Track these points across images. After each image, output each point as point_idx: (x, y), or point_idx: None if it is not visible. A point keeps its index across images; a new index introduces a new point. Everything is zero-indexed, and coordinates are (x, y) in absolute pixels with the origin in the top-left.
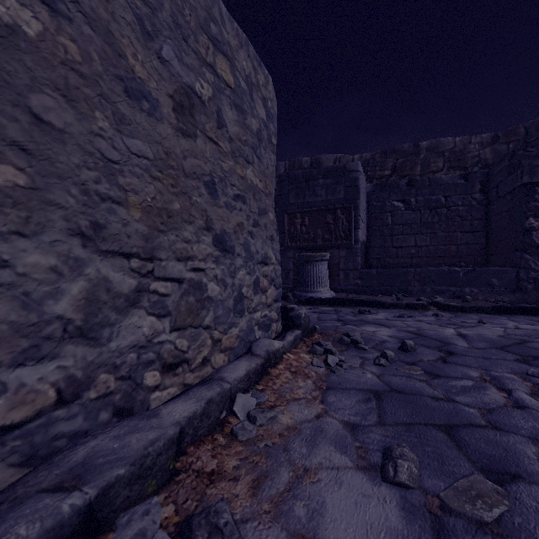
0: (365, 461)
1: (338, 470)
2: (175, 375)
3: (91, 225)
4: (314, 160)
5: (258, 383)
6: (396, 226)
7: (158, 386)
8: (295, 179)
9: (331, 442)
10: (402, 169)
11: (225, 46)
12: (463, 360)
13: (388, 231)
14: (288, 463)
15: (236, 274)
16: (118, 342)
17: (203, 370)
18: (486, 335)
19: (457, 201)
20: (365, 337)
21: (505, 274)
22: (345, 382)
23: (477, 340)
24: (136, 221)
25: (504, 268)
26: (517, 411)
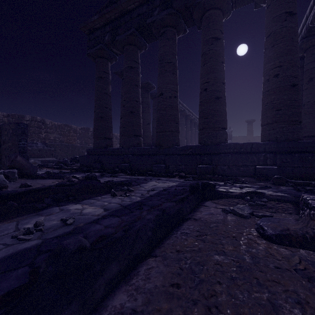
0: None
1: None
2: None
3: None
4: None
5: None
6: None
7: None
8: None
9: None
10: None
11: None
12: None
13: None
14: None
15: None
16: None
17: None
18: None
19: None
20: None
21: None
22: None
23: None
24: None
25: None
26: None
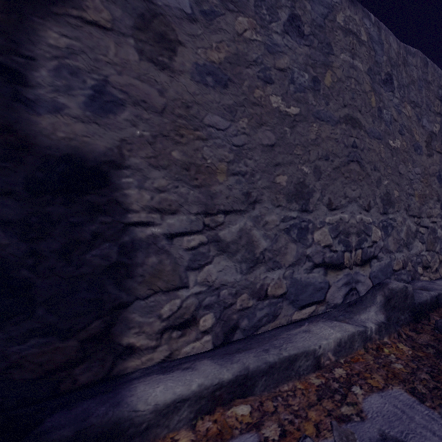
0: None
1: None
2: (426, 272)
3: (407, 206)
4: None
5: None
6: None
7: (422, 274)
8: None
9: None
10: None
11: None
12: None
13: None
14: None
15: None
16: (412, 251)
17: (435, 274)
18: None
19: None
20: None
21: None
22: None
23: None
24: (416, 202)
25: None
26: None
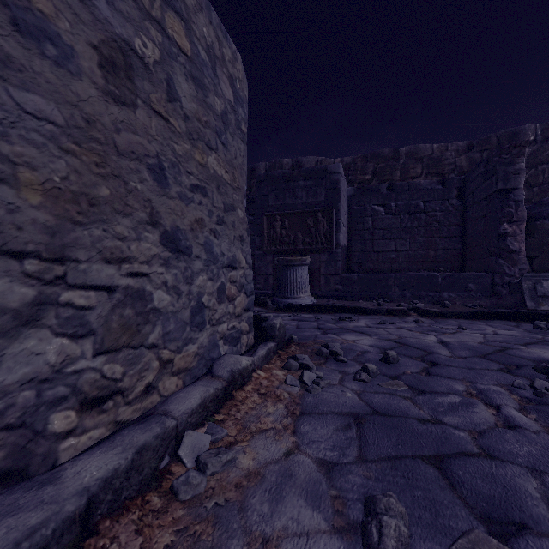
0: (342, 519)
1: (307, 537)
2: (102, 412)
3: None
4: (295, 162)
5: (219, 412)
6: (376, 230)
7: (73, 430)
8: (274, 180)
9: (301, 492)
10: (382, 174)
11: (178, 3)
12: (447, 371)
13: (369, 235)
14: (243, 531)
15: (193, 279)
16: None
17: (146, 401)
18: (467, 342)
19: (435, 207)
20: (346, 347)
21: (481, 279)
22: (322, 405)
23: (459, 348)
24: (34, 208)
25: (480, 273)
26: (509, 432)
